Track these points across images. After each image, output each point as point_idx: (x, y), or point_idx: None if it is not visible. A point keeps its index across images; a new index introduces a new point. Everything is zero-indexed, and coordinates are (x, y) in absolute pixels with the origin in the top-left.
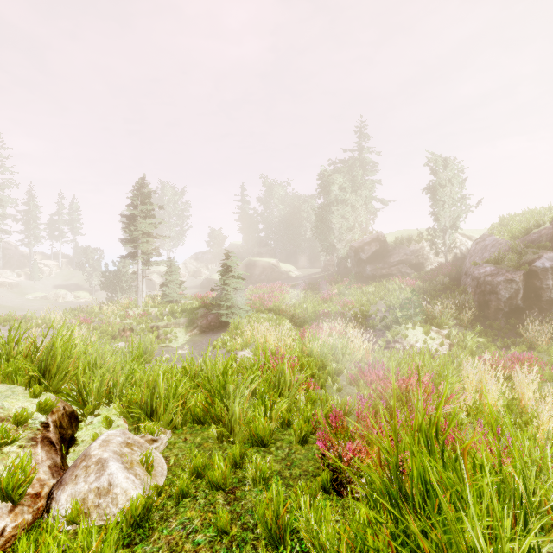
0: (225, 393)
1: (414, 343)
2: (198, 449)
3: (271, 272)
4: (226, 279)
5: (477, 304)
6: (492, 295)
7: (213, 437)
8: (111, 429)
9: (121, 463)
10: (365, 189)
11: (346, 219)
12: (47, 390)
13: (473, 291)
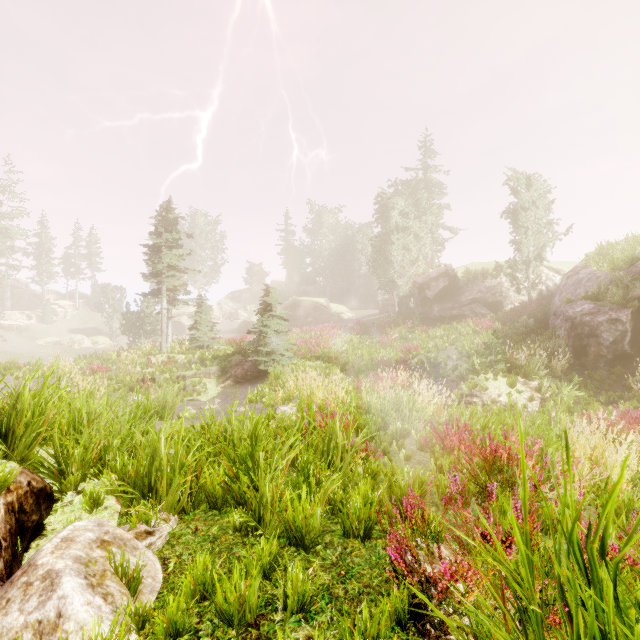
0: (254, 464)
1: (496, 397)
2: (212, 546)
3: (320, 314)
4: (266, 320)
5: (571, 350)
6: (592, 338)
7: (235, 527)
8: (95, 513)
9: (83, 577)
10: (430, 215)
11: (409, 251)
12: (9, 457)
13: (566, 334)
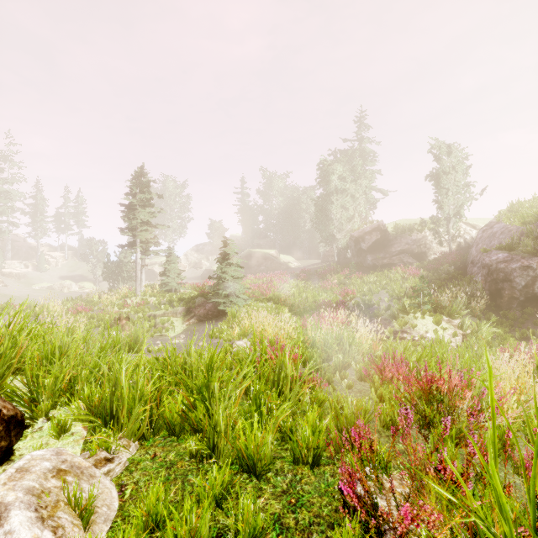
0: (209, 394)
1: (424, 333)
2: (168, 472)
3: (271, 263)
4: (224, 267)
5: (488, 293)
6: (506, 283)
7: (191, 454)
8: (61, 439)
9: (33, 510)
10: (365, 179)
11: (346, 209)
12: None
13: (483, 279)
